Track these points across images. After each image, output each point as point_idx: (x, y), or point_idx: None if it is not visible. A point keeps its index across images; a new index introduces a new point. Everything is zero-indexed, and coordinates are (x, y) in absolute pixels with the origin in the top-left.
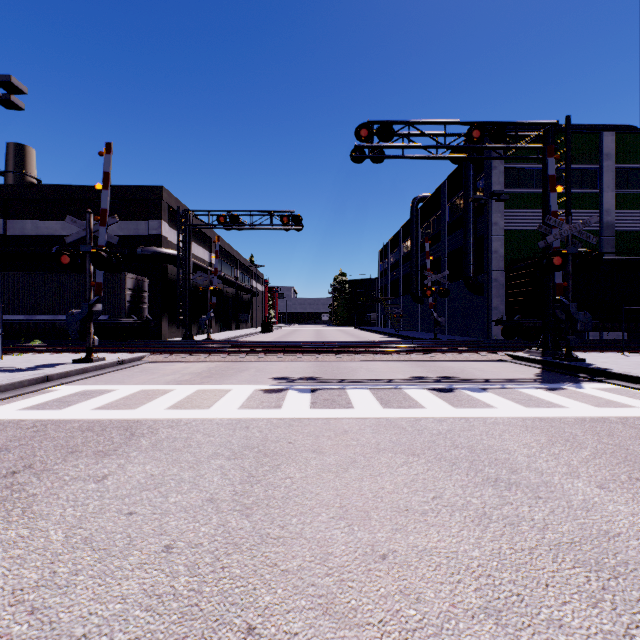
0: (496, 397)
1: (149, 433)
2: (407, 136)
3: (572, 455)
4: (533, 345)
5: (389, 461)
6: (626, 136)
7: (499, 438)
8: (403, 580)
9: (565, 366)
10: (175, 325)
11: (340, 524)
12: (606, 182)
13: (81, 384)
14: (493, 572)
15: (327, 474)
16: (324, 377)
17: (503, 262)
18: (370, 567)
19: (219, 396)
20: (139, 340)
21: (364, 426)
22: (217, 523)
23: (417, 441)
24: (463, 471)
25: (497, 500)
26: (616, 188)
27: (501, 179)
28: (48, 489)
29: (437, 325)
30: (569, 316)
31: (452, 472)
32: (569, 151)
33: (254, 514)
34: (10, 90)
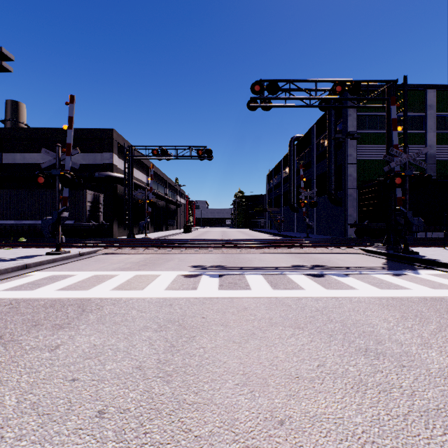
0: (356, 281)
1: (96, 309)
2: (288, 91)
3: (422, 328)
4: (378, 242)
5: (280, 333)
6: (444, 92)
7: (363, 314)
8: (299, 447)
9: (404, 257)
10: (122, 227)
11: (244, 390)
12: (429, 125)
13: (51, 270)
14: (376, 439)
15: (232, 344)
16: (228, 265)
17: (356, 182)
18: (270, 433)
19: (151, 280)
20: (96, 238)
21: (259, 304)
22: (143, 389)
23: (301, 316)
24: (339, 342)
25: (369, 368)
26: (436, 129)
27: (354, 123)
28: (11, 357)
29: (308, 227)
30: (406, 221)
31: (330, 343)
32: (406, 101)
33: (173, 381)
34: (1, 58)
